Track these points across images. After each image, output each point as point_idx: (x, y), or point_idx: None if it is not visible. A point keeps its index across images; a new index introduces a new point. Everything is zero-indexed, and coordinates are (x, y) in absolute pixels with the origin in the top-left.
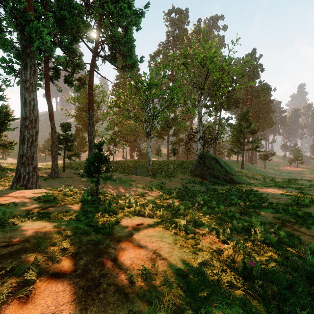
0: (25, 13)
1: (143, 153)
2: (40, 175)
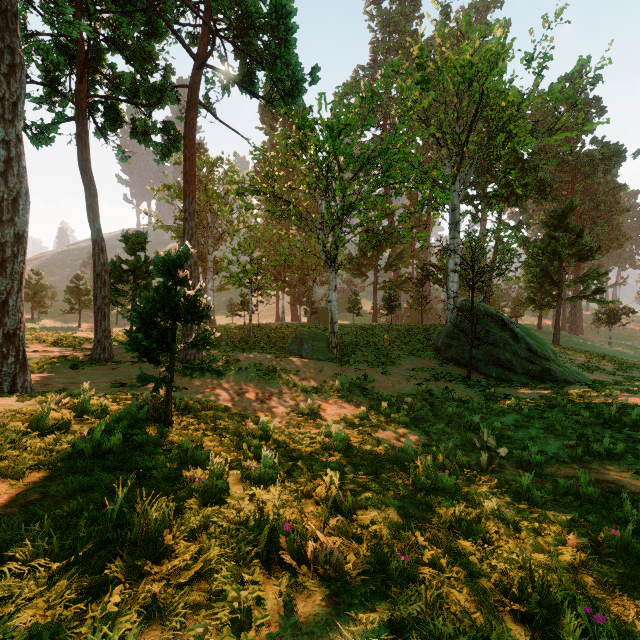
0: None
1: (318, 309)
2: (67, 355)
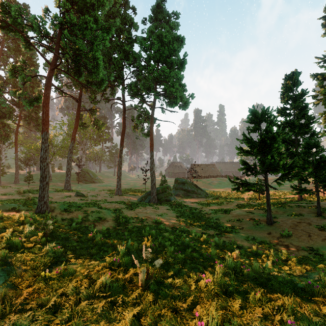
0: None
1: None
2: None
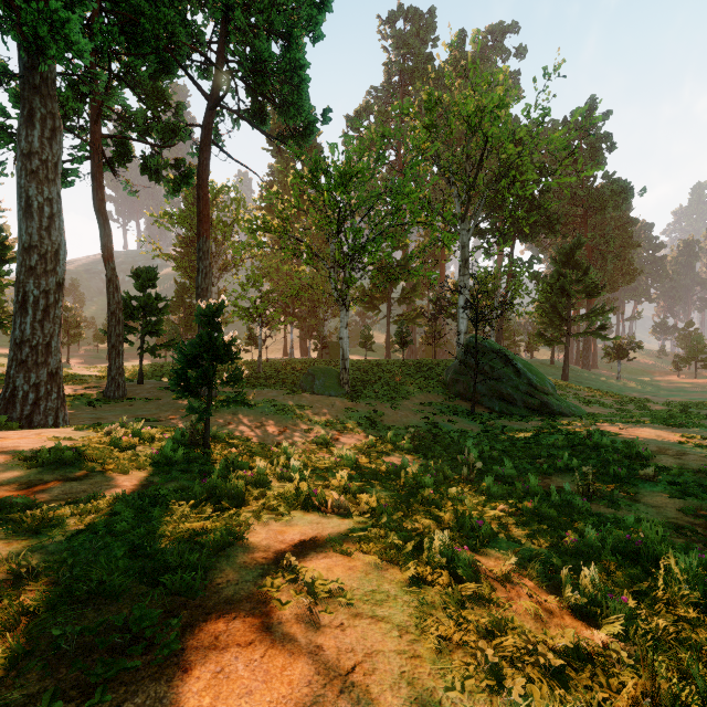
0: None
1: (329, 344)
2: (81, 393)
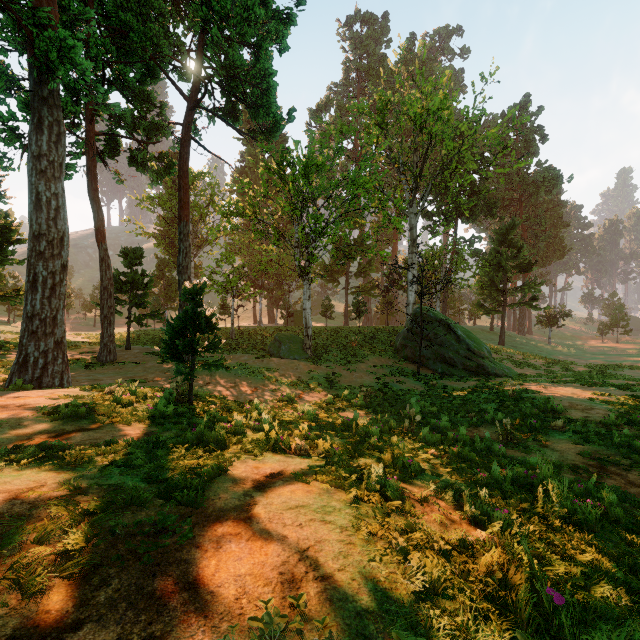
0: (37, 9)
1: (294, 313)
2: (77, 357)
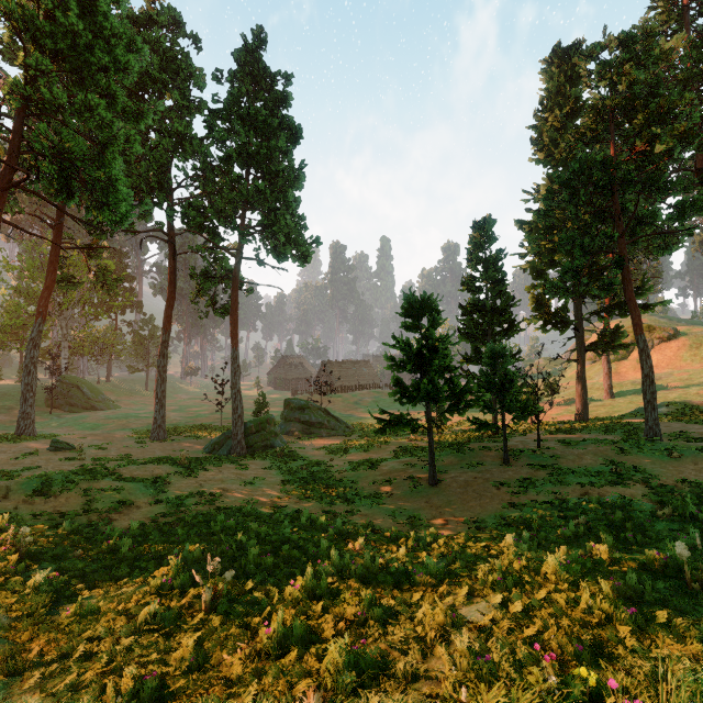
0: None
1: None
2: None
